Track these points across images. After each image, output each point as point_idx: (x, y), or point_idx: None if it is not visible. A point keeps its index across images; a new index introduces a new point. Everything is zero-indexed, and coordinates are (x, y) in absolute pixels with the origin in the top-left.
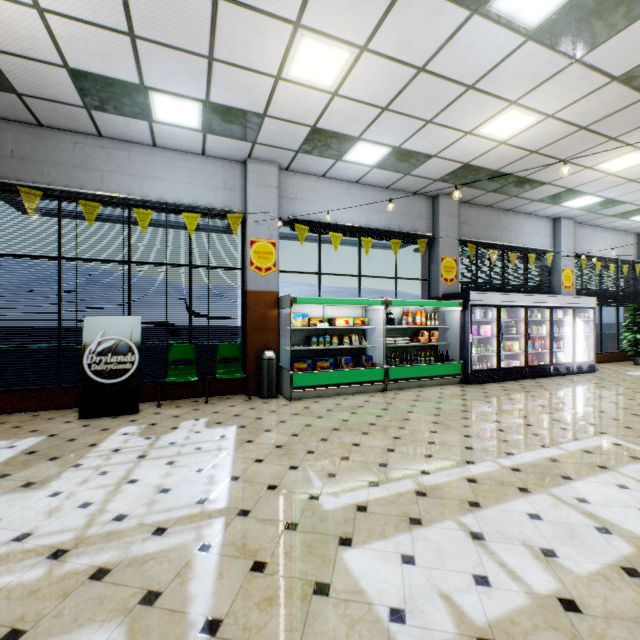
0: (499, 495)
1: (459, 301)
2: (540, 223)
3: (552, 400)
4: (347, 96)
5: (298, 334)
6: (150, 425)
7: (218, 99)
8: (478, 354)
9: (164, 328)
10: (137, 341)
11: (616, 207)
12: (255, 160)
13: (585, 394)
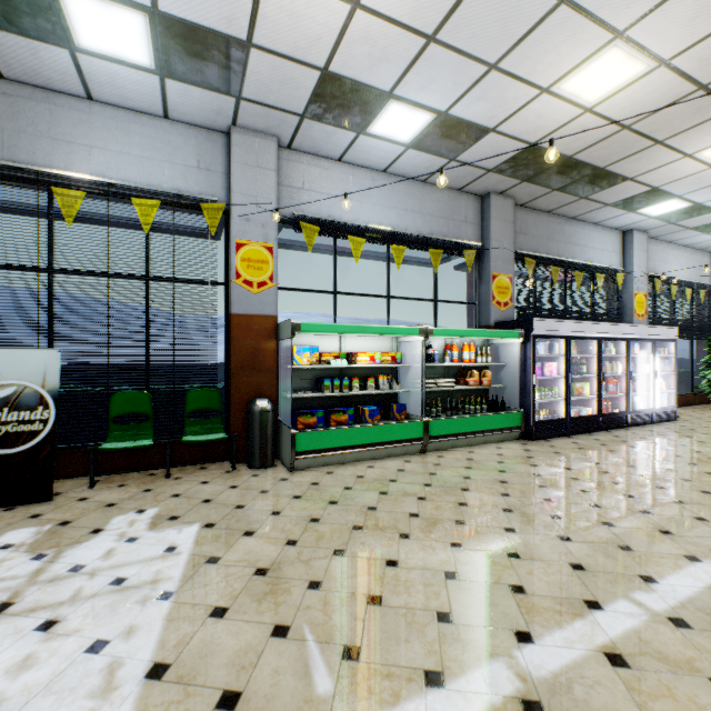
0: (688, 708)
1: (519, 331)
2: (608, 236)
3: (651, 465)
4: (375, 9)
5: (305, 375)
6: (58, 525)
7: (172, 6)
8: (543, 400)
9: (104, 367)
10: (53, 388)
11: (702, 216)
12: (243, 129)
13: (687, 454)
